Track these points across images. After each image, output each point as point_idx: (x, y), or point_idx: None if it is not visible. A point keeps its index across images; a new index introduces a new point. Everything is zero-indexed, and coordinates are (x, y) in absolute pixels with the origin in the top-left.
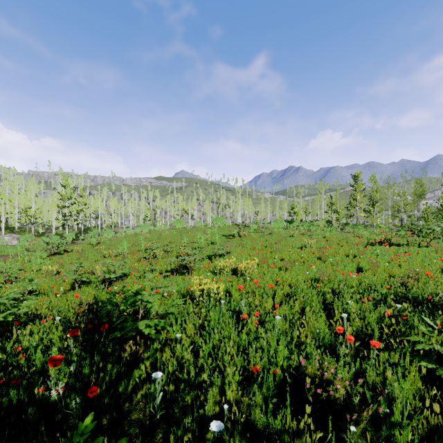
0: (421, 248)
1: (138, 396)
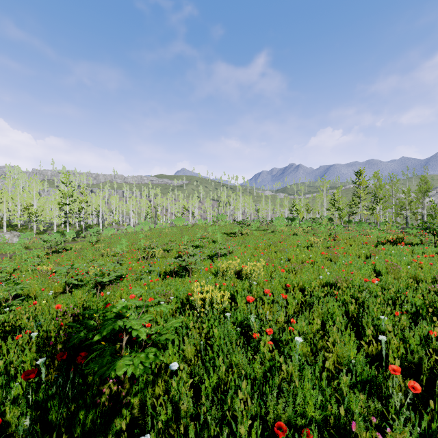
0: None
1: None
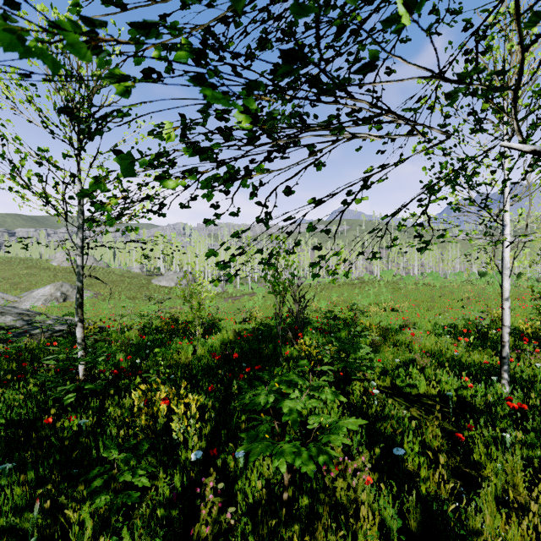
0: None
1: None
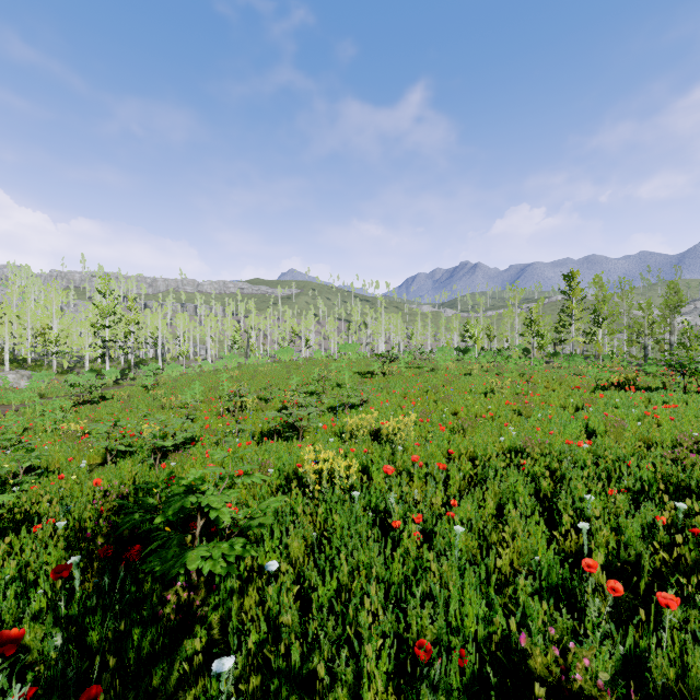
0: (690, 394)
1: (189, 699)
